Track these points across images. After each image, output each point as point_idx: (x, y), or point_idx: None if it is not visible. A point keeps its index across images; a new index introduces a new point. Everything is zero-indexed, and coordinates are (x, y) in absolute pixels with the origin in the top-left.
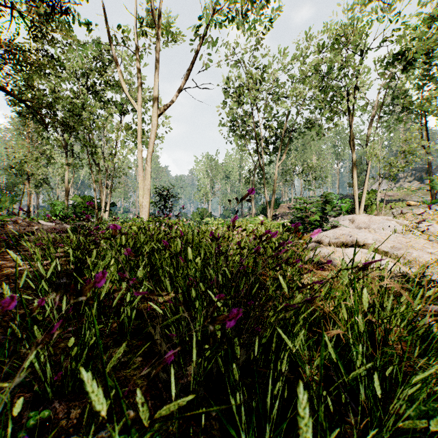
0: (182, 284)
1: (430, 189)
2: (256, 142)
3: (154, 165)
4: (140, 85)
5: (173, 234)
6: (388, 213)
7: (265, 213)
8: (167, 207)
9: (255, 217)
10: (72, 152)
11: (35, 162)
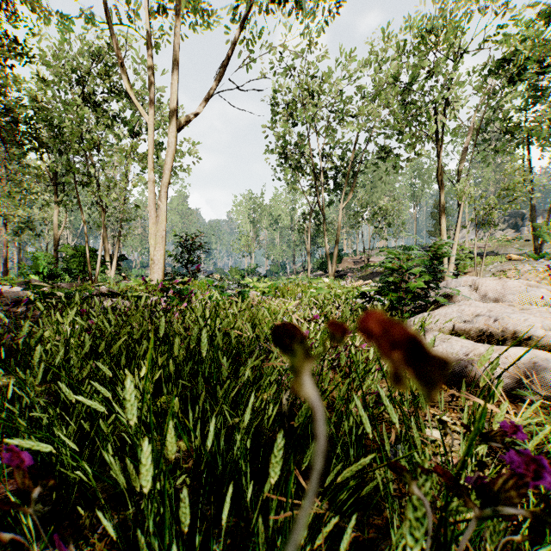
0: None
1: (533, 240)
2: (314, 175)
3: (180, 207)
4: (152, 87)
5: (161, 332)
6: (484, 269)
7: (324, 269)
8: (192, 262)
9: (318, 279)
10: (64, 185)
11: (9, 199)
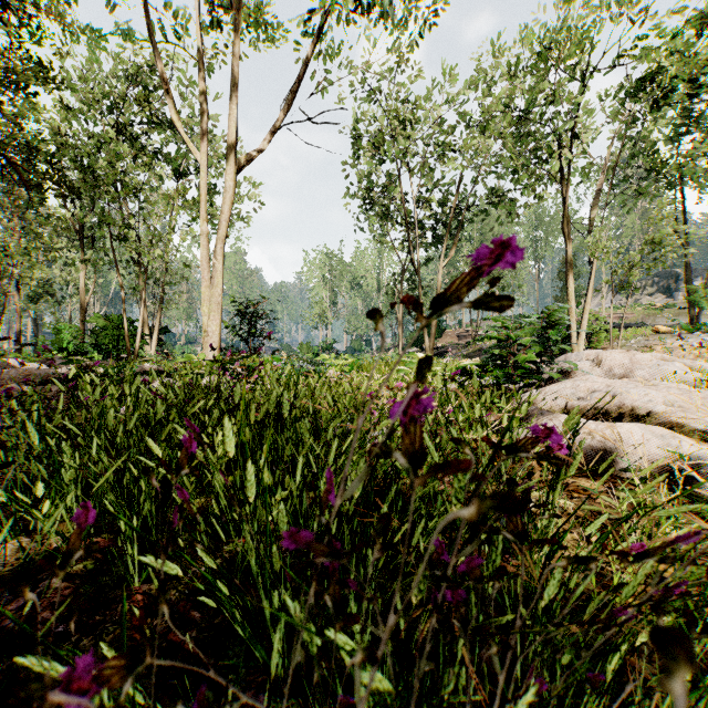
0: (222, 590)
1: (688, 307)
2: (407, 225)
3: (237, 266)
4: (205, 118)
5: (236, 399)
6: (624, 345)
7: (420, 346)
8: (254, 335)
9: (410, 354)
10: (92, 240)
11: (25, 256)
